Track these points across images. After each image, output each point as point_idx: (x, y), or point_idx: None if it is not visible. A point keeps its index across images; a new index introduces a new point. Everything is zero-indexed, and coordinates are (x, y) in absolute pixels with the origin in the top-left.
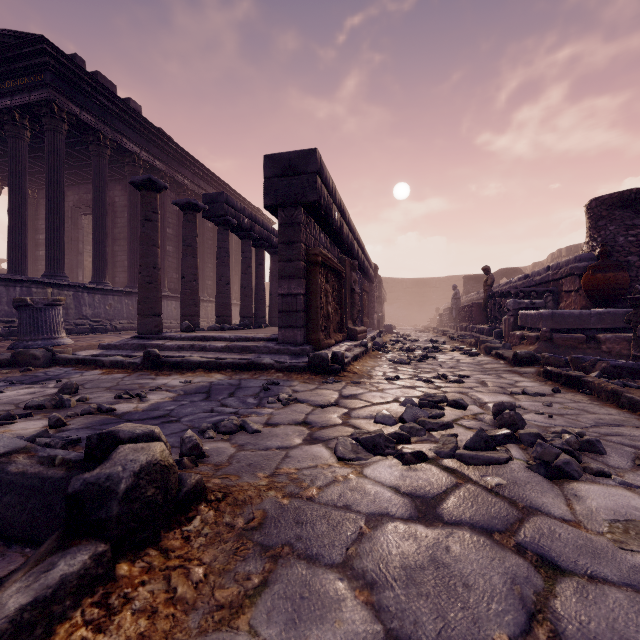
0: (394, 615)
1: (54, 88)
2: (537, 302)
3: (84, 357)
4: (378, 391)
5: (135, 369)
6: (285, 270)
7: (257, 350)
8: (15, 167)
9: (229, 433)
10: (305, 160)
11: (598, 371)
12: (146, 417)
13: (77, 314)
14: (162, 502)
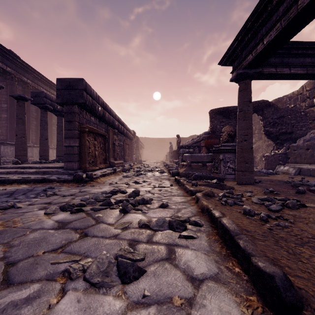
0: (12, 252)
1: None
2: (191, 150)
3: None
4: (99, 189)
5: None
6: (67, 134)
7: (52, 173)
8: None
9: (4, 209)
10: (77, 83)
11: (190, 177)
12: None
13: None
14: None
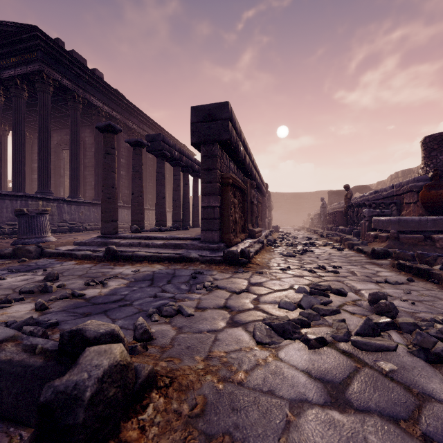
0: None
1: (43, 62)
2: (386, 211)
3: (63, 251)
4: (276, 279)
5: (99, 260)
6: (206, 189)
7: (186, 247)
8: (17, 117)
9: (169, 316)
10: (220, 110)
11: (440, 265)
12: (107, 301)
13: (59, 219)
14: (121, 397)
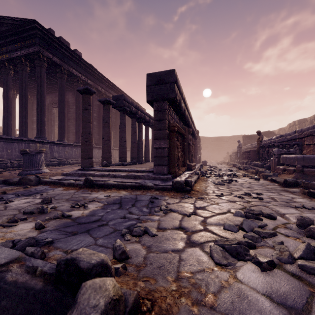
0: None
1: (40, 45)
2: (291, 150)
3: (54, 180)
4: (215, 204)
5: (80, 187)
6: (157, 135)
7: (143, 177)
8: (22, 85)
9: (138, 236)
10: (168, 75)
11: None
12: (88, 221)
13: (51, 156)
14: None
